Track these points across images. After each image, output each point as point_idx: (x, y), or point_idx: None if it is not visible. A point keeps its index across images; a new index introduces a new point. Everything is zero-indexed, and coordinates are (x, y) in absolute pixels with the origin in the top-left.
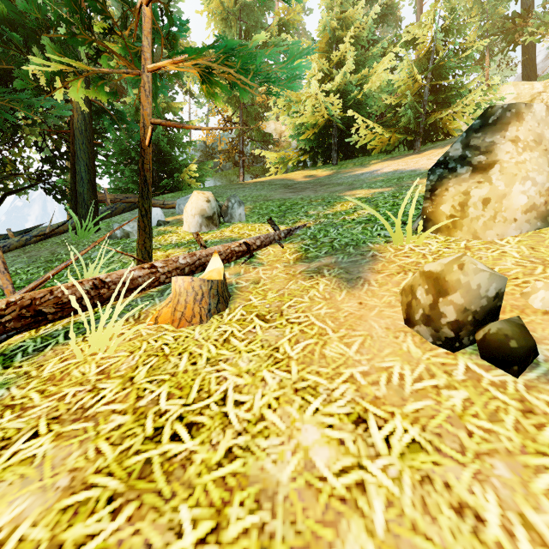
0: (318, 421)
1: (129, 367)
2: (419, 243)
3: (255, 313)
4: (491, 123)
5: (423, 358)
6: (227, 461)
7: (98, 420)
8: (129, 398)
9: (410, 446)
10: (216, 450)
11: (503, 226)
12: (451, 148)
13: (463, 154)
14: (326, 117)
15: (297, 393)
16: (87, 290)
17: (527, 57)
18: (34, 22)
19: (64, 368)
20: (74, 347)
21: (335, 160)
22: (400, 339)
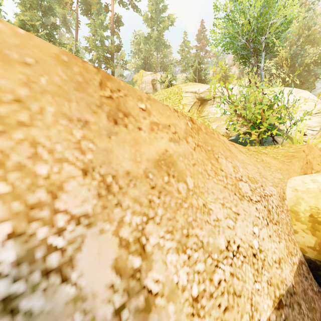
0: None
1: None
2: None
3: None
4: None
5: None
6: None
7: None
8: None
9: None
10: None
11: None
12: None
13: None
14: None
15: None
16: None
17: (112, 74)
18: None
19: None
20: None
21: None
22: None
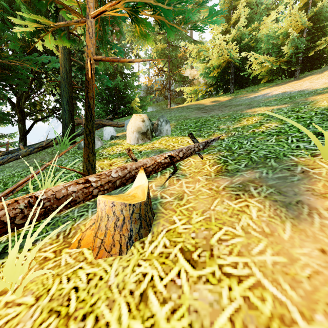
0: None
1: None
2: None
3: (179, 245)
4: None
5: None
6: None
7: None
8: None
9: None
10: None
11: None
12: None
13: None
14: (226, 60)
15: None
16: (21, 208)
17: None
18: None
19: None
20: None
21: (232, 90)
22: None
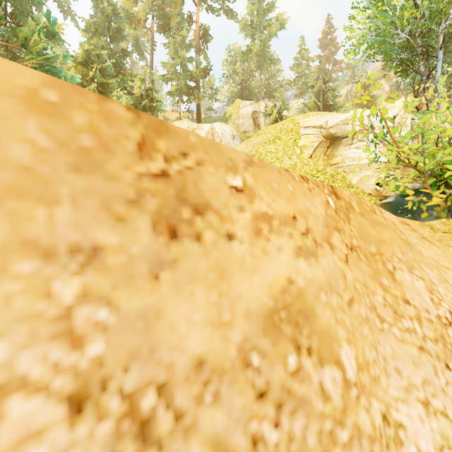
0: None
1: None
2: None
3: None
4: None
5: None
6: None
7: None
8: None
9: None
10: None
11: None
12: None
13: None
14: None
15: None
16: None
17: (197, 108)
18: None
19: None
20: None
21: None
22: None
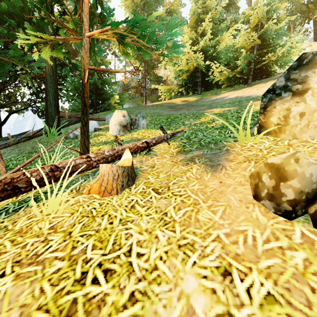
0: (196, 272)
1: (70, 224)
2: (256, 141)
3: (151, 188)
4: (305, 64)
5: (268, 224)
6: (130, 304)
7: (45, 264)
8: (67, 248)
9: (266, 298)
10: (123, 294)
11: (313, 131)
12: (277, 81)
13: (286, 84)
14: (194, 65)
15: (180, 248)
16: (47, 172)
17: (316, 28)
18: (19, 9)
19: (29, 224)
20: (35, 211)
21: (200, 91)
22: (250, 209)
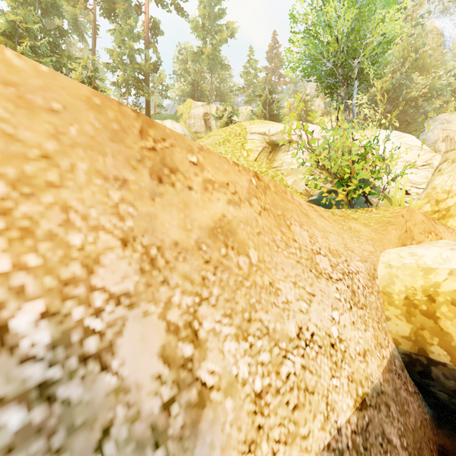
0: None
1: None
2: None
3: None
4: None
5: None
6: None
7: None
8: None
9: None
10: None
11: None
12: None
13: None
14: None
15: None
16: None
17: (147, 103)
18: None
19: None
20: None
21: None
22: None
